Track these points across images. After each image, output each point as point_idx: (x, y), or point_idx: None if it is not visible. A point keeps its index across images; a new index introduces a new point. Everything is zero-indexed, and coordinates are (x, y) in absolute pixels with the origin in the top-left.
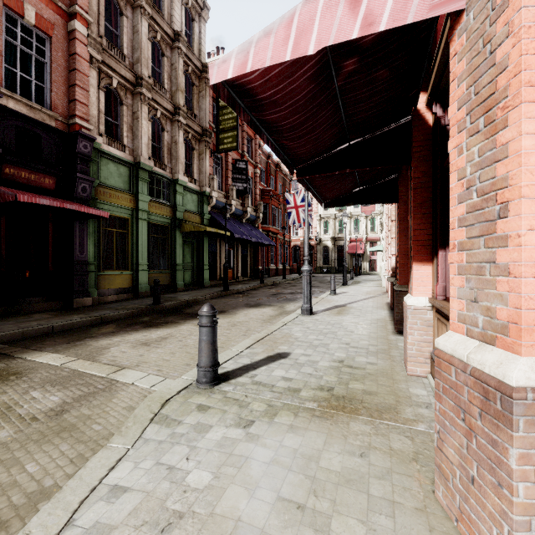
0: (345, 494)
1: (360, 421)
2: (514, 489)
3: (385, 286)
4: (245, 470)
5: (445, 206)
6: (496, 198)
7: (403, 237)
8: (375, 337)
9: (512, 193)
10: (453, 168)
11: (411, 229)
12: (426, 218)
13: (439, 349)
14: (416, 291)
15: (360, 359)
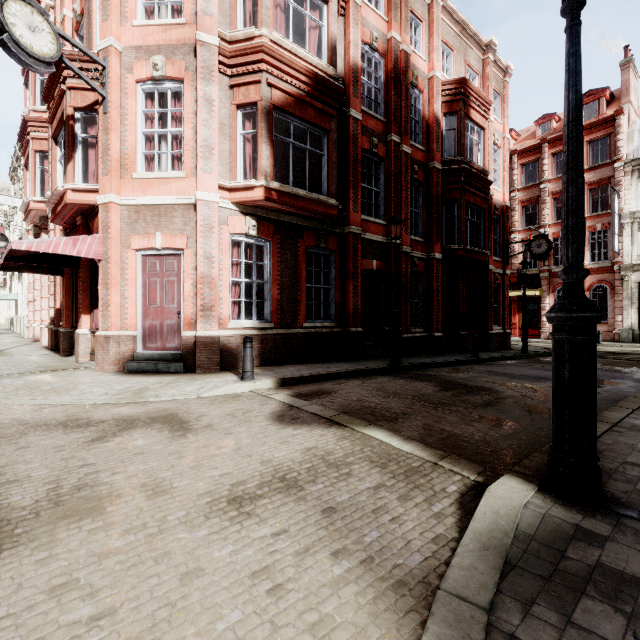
0: (72, 374)
1: (67, 370)
2: (110, 352)
3: (29, 337)
4: (36, 378)
5: (97, 293)
6: (108, 303)
7: (68, 299)
8: (52, 359)
9: (111, 303)
10: (100, 293)
11: (81, 299)
12: (88, 296)
13: (97, 335)
14: (84, 327)
15: (51, 364)
